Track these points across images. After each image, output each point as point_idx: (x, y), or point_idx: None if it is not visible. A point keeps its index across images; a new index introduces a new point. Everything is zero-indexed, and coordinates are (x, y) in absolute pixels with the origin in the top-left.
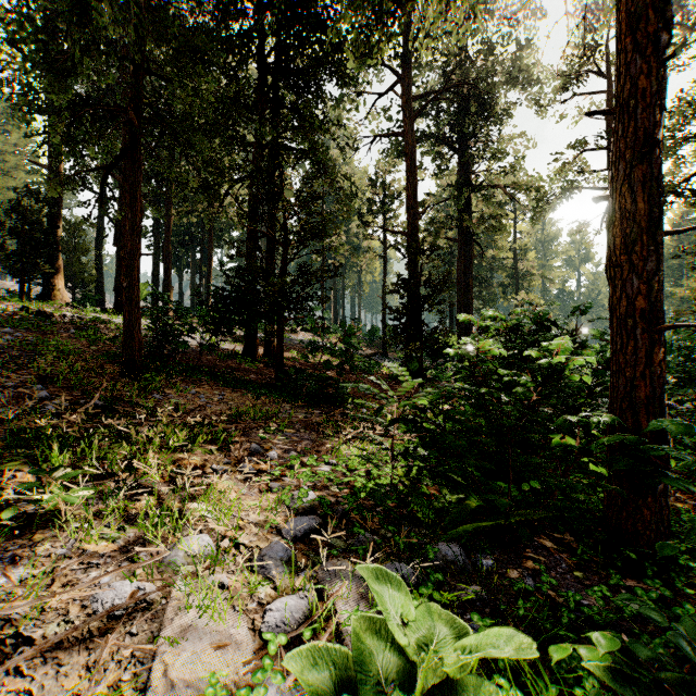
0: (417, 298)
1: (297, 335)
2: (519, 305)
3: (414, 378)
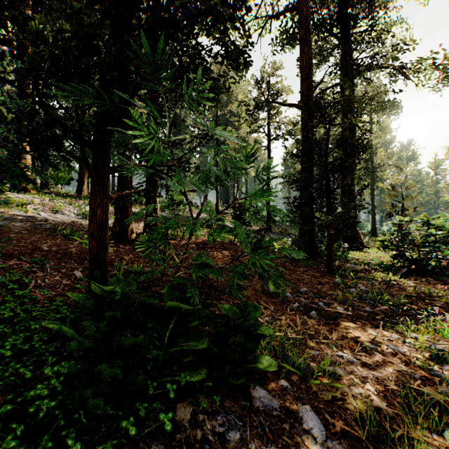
0: (323, 164)
1: (194, 213)
2: (392, 185)
3: (310, 257)
